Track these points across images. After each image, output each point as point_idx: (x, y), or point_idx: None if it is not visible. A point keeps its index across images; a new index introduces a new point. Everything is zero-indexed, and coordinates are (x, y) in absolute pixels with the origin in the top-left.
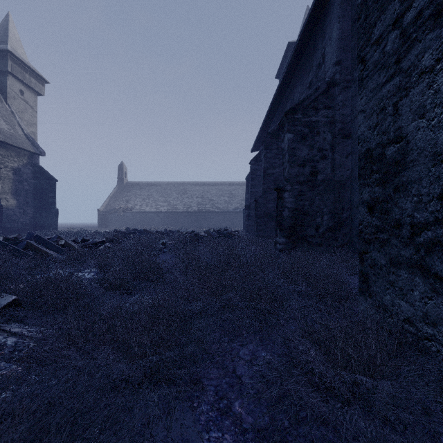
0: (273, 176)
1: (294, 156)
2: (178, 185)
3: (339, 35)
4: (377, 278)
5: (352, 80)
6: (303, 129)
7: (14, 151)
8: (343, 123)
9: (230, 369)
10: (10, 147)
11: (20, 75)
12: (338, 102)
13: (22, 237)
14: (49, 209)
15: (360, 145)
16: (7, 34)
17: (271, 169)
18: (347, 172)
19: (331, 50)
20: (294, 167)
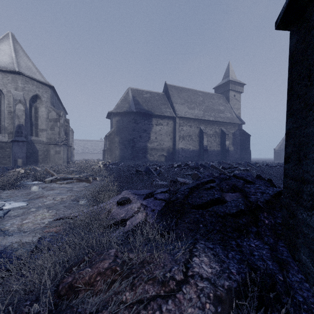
0: None
1: None
2: None
3: None
4: None
5: None
6: None
7: (232, 125)
8: None
9: None
10: (231, 124)
11: (234, 88)
12: None
13: (242, 162)
14: (246, 150)
15: None
16: (229, 72)
17: None
18: None
19: None
20: None
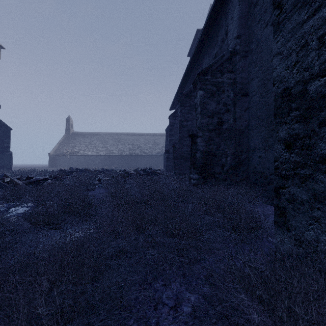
0: (187, 127)
1: (205, 109)
2: (114, 135)
3: (239, 15)
4: (297, 213)
5: (249, 51)
6: (212, 88)
7: None
8: (242, 84)
9: (153, 323)
10: None
11: None
12: (238, 67)
13: None
14: (4, 152)
15: (276, 86)
16: None
17: (185, 121)
18: (245, 123)
19: (233, 27)
20: (205, 118)
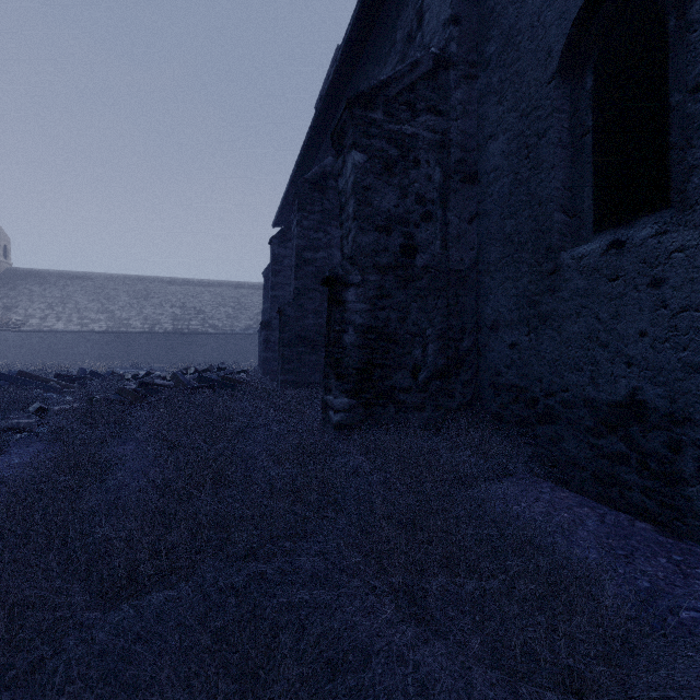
0: (315, 266)
1: (368, 206)
2: (132, 281)
3: None
4: None
5: (481, 63)
6: (387, 148)
7: None
8: (464, 150)
9: None
10: None
11: None
12: (454, 102)
13: None
14: None
15: None
16: None
17: (311, 250)
18: (471, 254)
19: None
20: (368, 232)
